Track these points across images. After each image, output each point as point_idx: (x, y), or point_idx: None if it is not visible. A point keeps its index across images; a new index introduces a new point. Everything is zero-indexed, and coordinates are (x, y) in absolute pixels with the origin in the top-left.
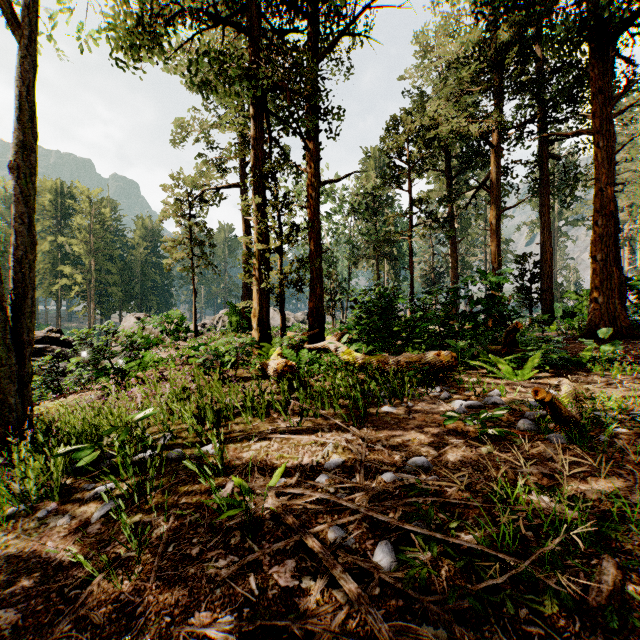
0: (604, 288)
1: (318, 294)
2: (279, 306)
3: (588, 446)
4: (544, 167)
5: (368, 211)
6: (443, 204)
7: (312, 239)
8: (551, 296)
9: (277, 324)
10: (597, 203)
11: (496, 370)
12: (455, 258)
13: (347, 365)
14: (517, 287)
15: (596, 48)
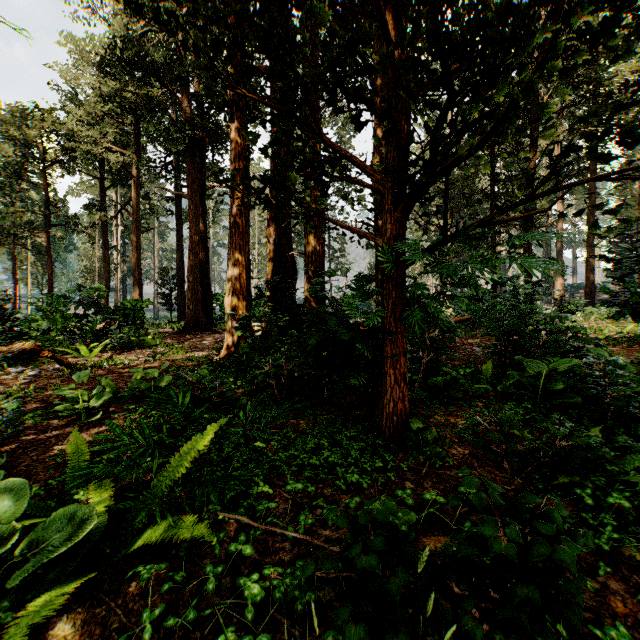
0: (194, 300)
1: None
2: None
3: None
4: (179, 204)
5: None
6: (89, 211)
7: None
8: (184, 302)
9: None
10: (191, 245)
11: (76, 352)
12: (107, 262)
13: None
14: (160, 294)
15: (190, 145)
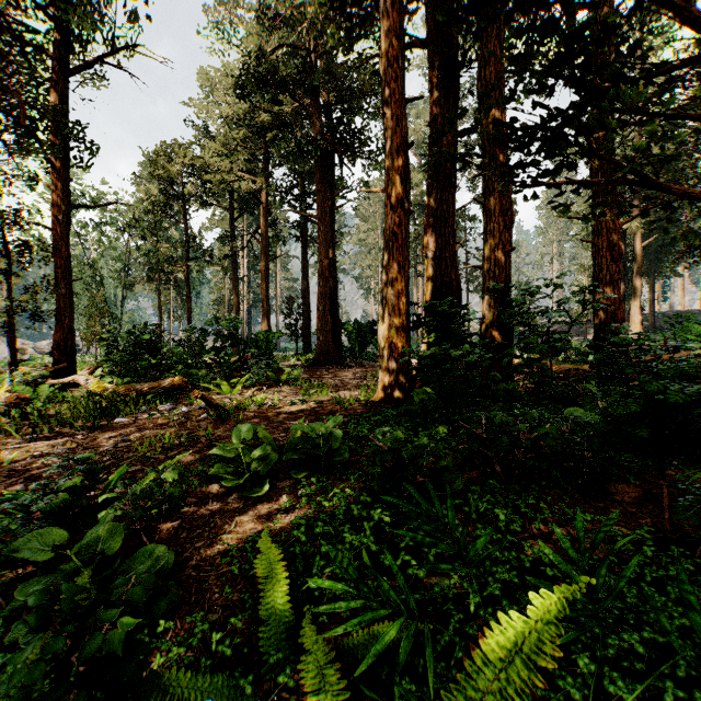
0: (324, 330)
1: (67, 325)
2: (9, 337)
3: (226, 419)
4: (305, 228)
5: (147, 229)
6: (222, 243)
7: (59, 265)
8: (309, 333)
9: (3, 357)
10: (320, 270)
11: (218, 389)
12: (237, 294)
13: (89, 393)
14: (286, 324)
15: (320, 160)
